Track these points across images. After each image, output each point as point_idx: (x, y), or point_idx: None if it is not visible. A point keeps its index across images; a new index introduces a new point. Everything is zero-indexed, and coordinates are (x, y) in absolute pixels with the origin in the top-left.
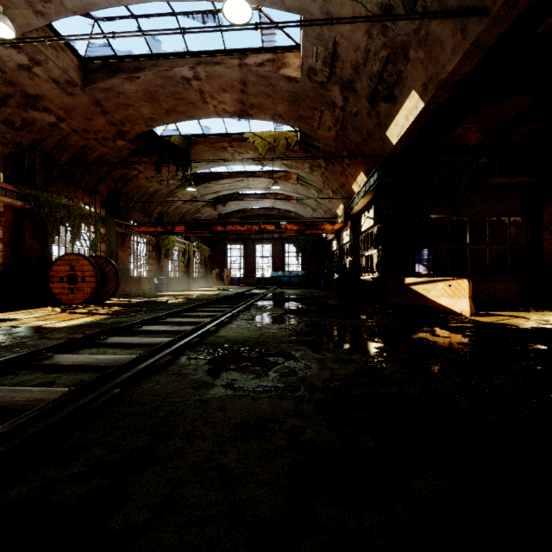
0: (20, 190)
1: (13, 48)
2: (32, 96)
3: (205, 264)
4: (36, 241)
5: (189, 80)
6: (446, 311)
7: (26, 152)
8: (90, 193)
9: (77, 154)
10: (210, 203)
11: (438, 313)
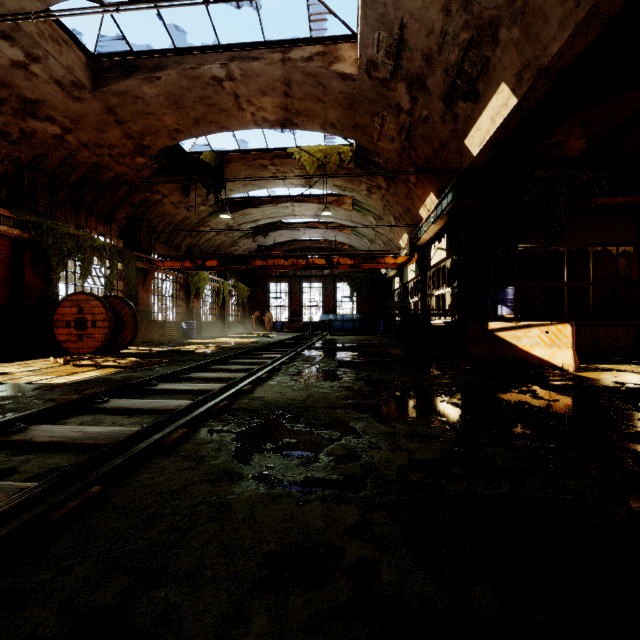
0: (17, 216)
1: (4, 40)
2: (30, 101)
3: (243, 306)
4: (38, 278)
5: (221, 81)
6: (542, 365)
7: (25, 170)
8: (105, 221)
9: (88, 174)
10: (248, 234)
11: (532, 367)
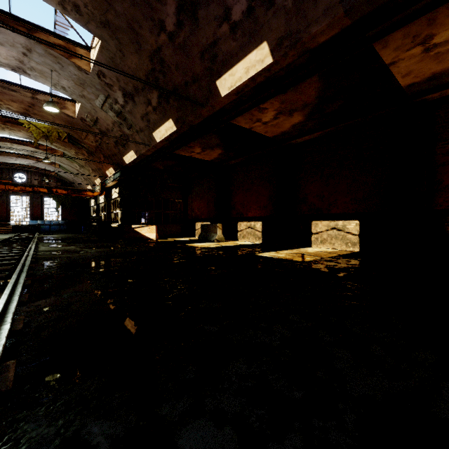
0: None
1: None
2: None
3: None
4: None
5: None
6: (148, 239)
7: None
8: None
9: None
10: None
11: (145, 240)
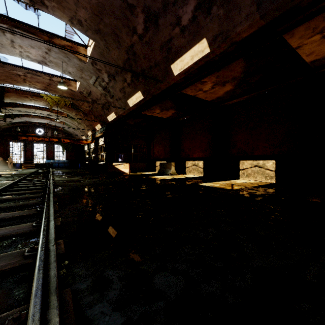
0: None
1: None
2: None
3: None
4: None
5: (20, 75)
6: (123, 172)
7: None
8: None
9: None
10: (1, 117)
11: (121, 173)
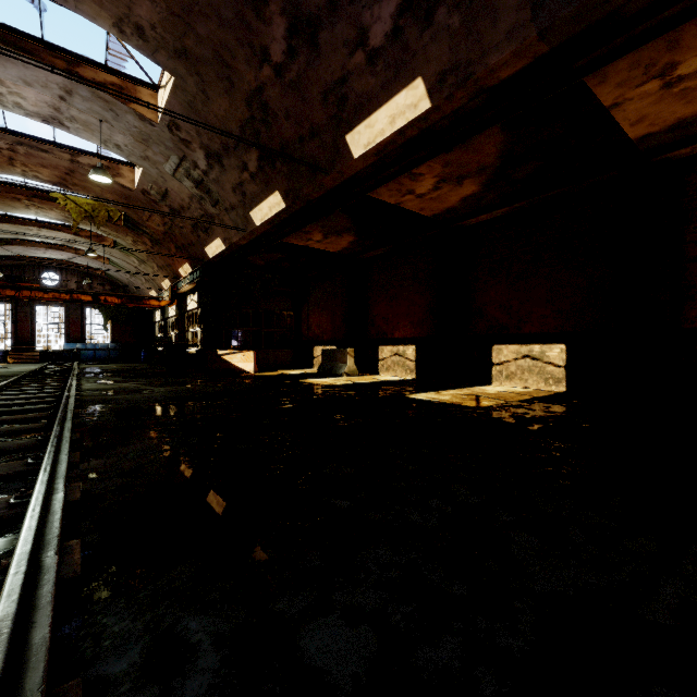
0: None
1: None
2: None
3: None
4: None
5: None
6: (242, 371)
7: None
8: None
9: None
10: None
11: (237, 373)
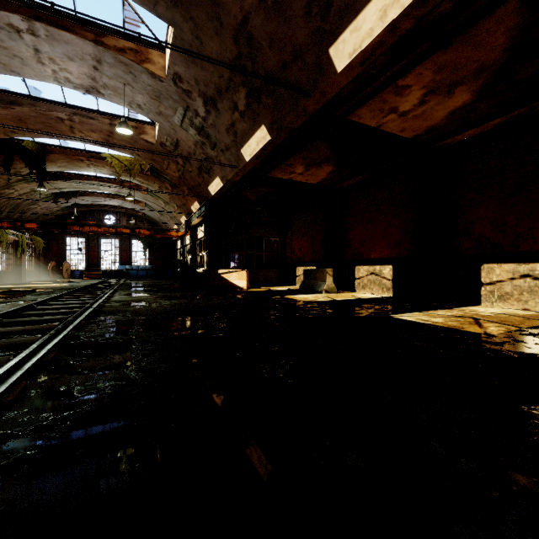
0: None
1: None
2: None
3: (37, 256)
4: None
5: (63, 119)
6: (237, 287)
7: None
8: None
9: None
10: (50, 197)
11: (233, 288)
